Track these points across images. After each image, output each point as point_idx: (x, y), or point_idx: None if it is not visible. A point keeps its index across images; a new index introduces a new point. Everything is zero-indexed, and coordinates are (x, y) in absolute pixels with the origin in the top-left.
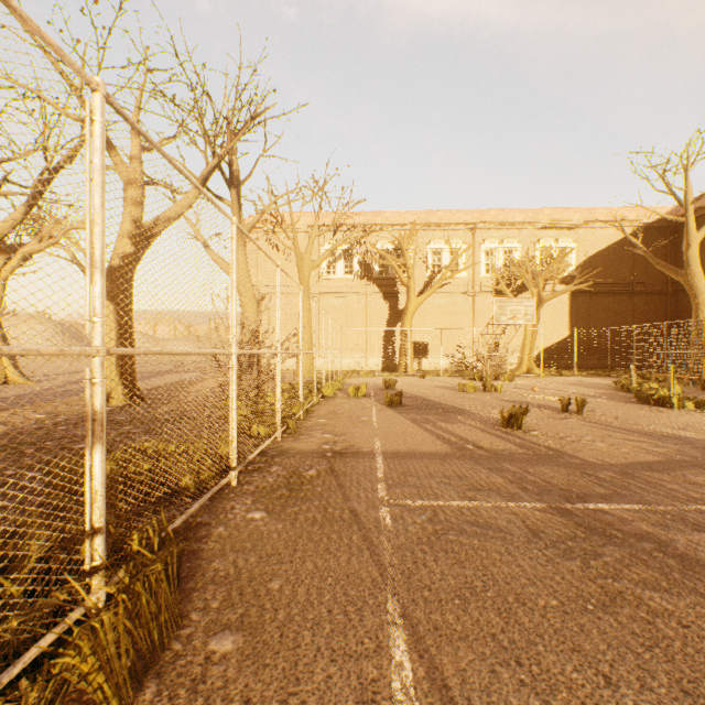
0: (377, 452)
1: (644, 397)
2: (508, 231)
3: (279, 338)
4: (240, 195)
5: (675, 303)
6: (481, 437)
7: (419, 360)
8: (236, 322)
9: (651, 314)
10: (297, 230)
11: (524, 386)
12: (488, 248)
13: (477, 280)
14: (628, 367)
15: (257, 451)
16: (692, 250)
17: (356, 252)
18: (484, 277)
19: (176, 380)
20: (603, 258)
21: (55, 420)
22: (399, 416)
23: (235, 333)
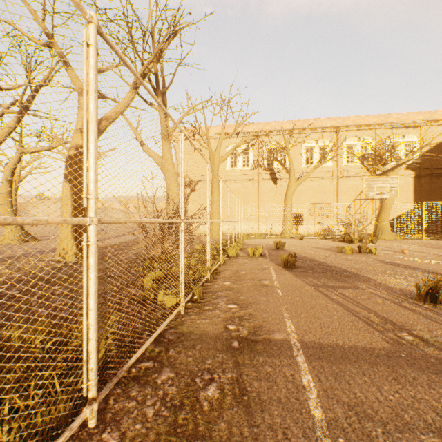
0: (293, 342)
1: None
2: (364, 131)
3: (182, 206)
4: (166, 103)
5: None
6: (408, 318)
7: (296, 226)
8: (94, 174)
9: None
10: (210, 138)
11: (389, 248)
12: (348, 144)
13: (340, 168)
14: None
15: (146, 343)
16: None
17: (251, 151)
18: (345, 165)
19: (128, 240)
20: (441, 148)
21: (11, 276)
22: (298, 280)
23: (92, 191)
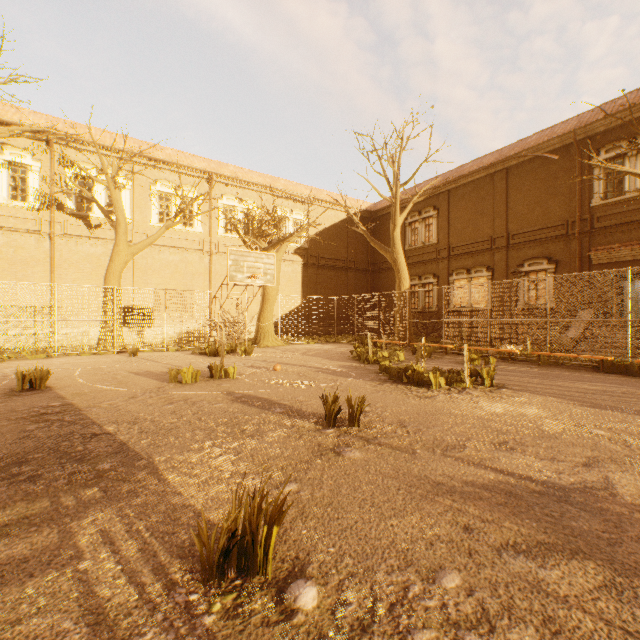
0: None
1: (396, 373)
2: (248, 192)
3: None
4: None
5: (374, 280)
6: None
7: (140, 330)
8: None
9: (359, 288)
10: None
11: (265, 361)
12: (227, 205)
13: (215, 238)
14: (345, 332)
15: None
16: (397, 231)
17: (34, 170)
18: (222, 236)
19: None
20: (327, 235)
21: None
22: None
23: None
